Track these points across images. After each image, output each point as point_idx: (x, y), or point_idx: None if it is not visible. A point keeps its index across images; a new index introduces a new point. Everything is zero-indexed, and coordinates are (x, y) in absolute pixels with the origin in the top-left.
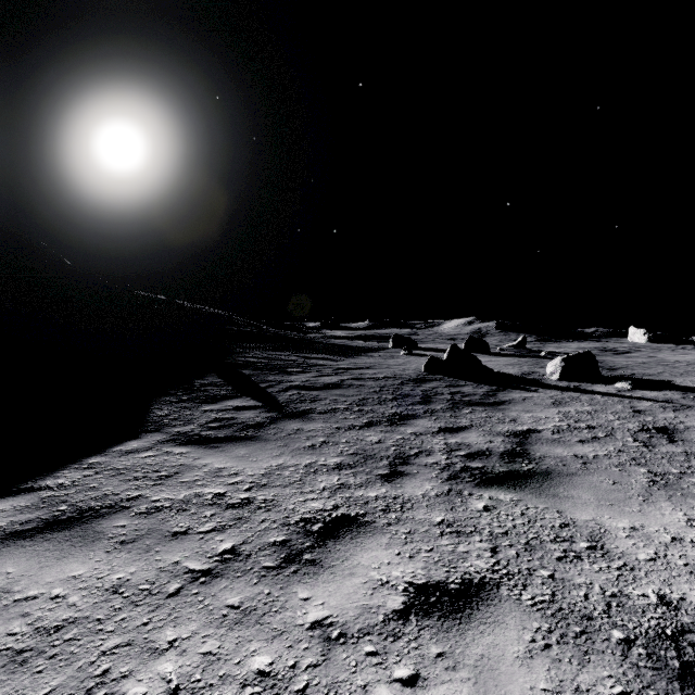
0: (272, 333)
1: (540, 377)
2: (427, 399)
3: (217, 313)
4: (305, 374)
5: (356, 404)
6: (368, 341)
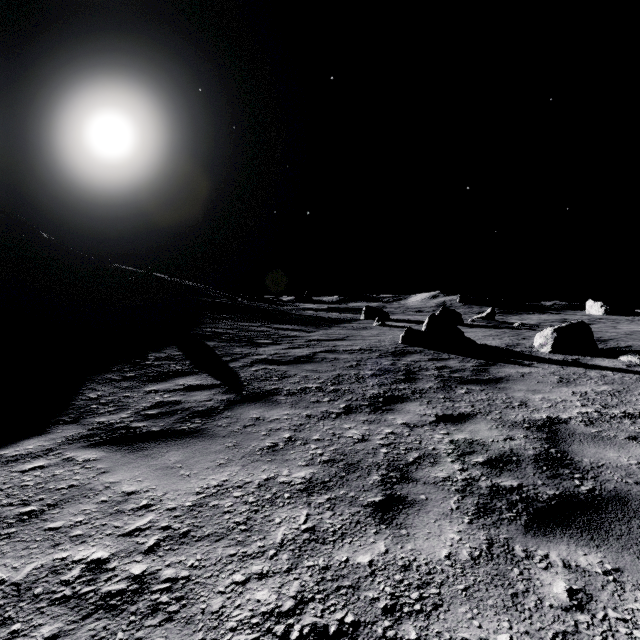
0: (245, 305)
1: (528, 349)
2: (411, 375)
3: (193, 285)
4: (275, 345)
5: (331, 382)
6: (340, 313)
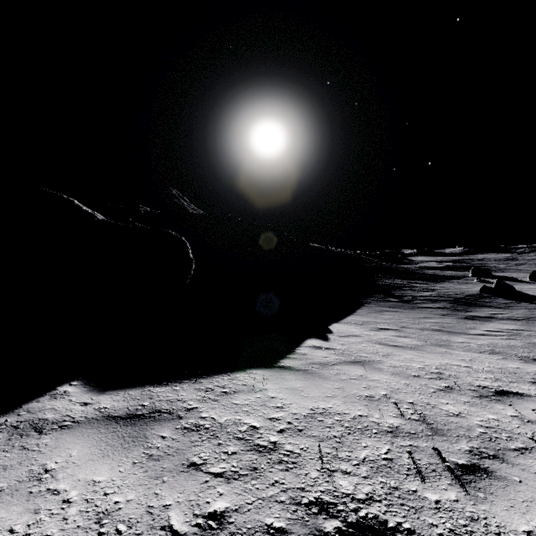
0: (387, 268)
1: None
2: (469, 303)
3: (351, 254)
4: (412, 291)
5: (436, 302)
6: (454, 270)
